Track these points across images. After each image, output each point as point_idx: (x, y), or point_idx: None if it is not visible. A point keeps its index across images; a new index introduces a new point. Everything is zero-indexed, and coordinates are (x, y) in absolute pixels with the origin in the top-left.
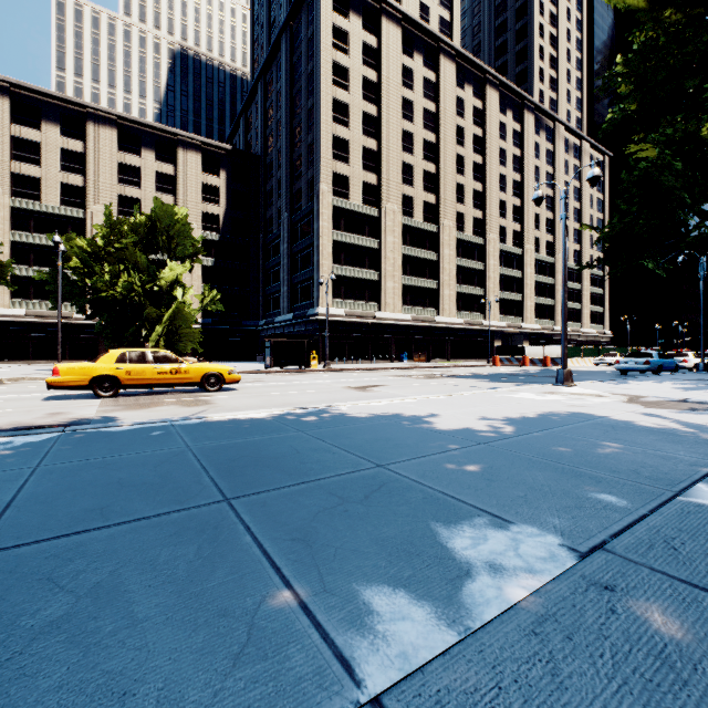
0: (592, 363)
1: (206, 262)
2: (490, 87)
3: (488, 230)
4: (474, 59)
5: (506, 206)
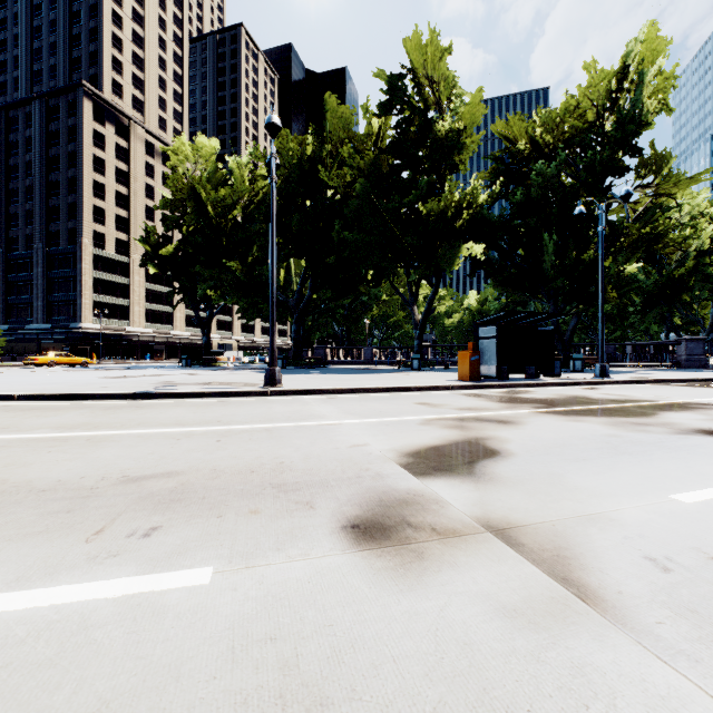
0: None
1: None
2: None
3: None
4: None
5: None
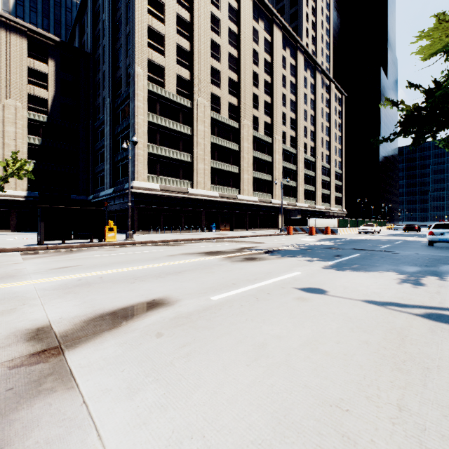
0: (354, 231)
1: (32, 140)
2: (276, 27)
3: (275, 132)
4: (265, 0)
5: (286, 117)
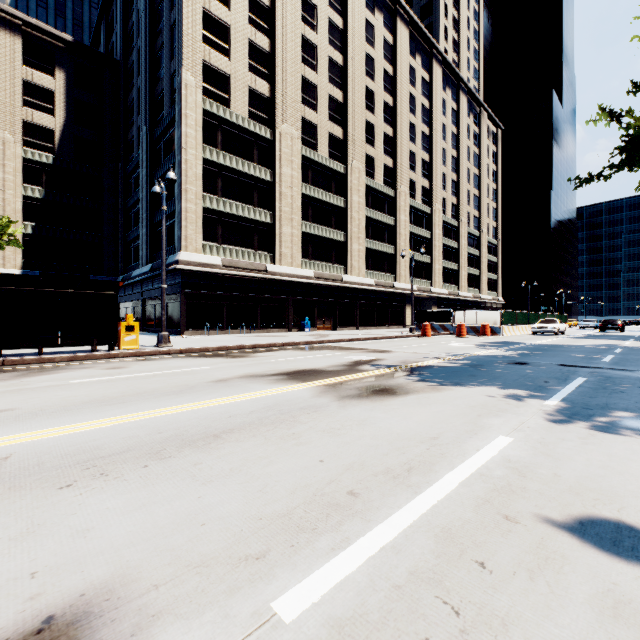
0: (524, 331)
1: (30, 192)
2: (401, 22)
3: (399, 181)
4: None
5: (415, 158)
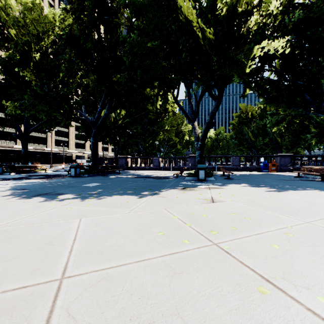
0: None
1: None
2: None
3: None
4: None
5: None
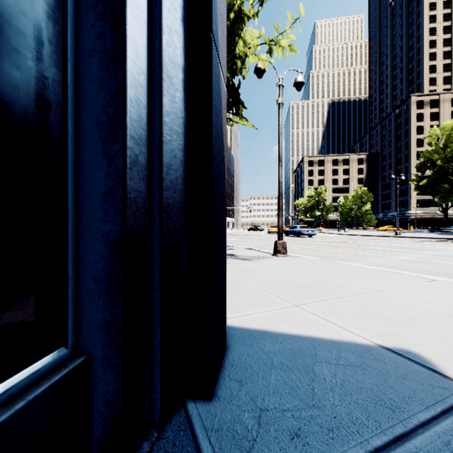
0: None
1: None
2: None
3: None
4: None
5: None
